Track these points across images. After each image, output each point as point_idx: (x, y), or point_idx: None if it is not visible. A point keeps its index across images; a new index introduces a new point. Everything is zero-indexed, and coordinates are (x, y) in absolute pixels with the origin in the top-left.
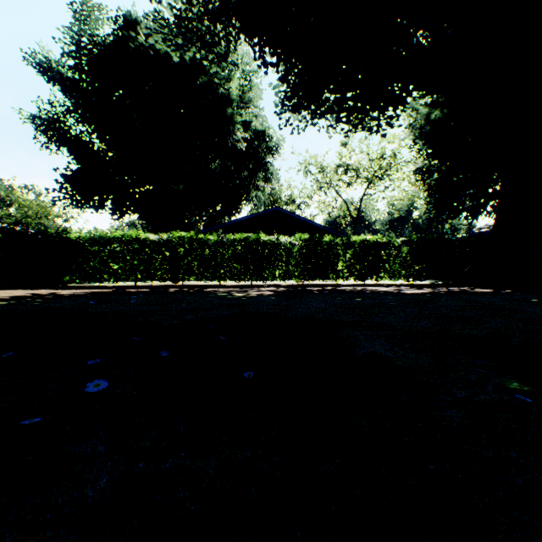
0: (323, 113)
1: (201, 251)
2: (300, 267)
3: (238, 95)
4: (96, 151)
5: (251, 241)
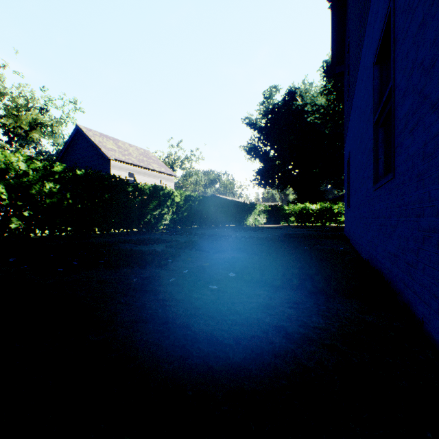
0: None
1: (332, 211)
2: None
3: None
4: (271, 158)
5: None
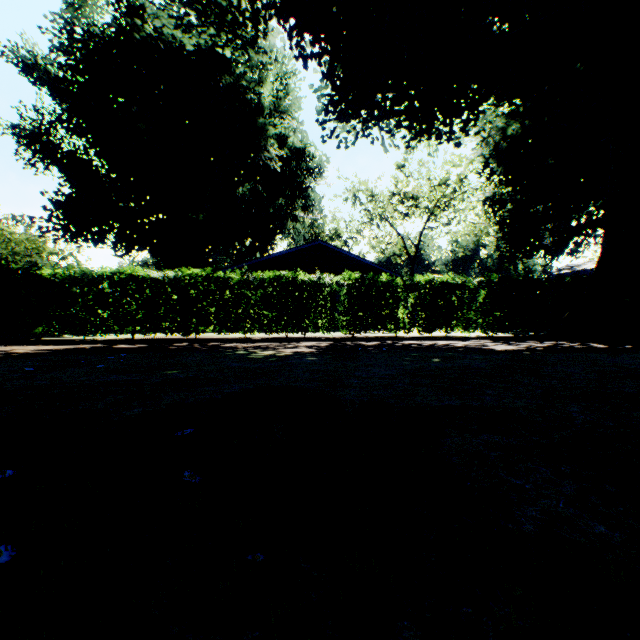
0: (379, 116)
1: (219, 294)
2: (349, 314)
3: (271, 102)
4: (95, 170)
5: (286, 281)
